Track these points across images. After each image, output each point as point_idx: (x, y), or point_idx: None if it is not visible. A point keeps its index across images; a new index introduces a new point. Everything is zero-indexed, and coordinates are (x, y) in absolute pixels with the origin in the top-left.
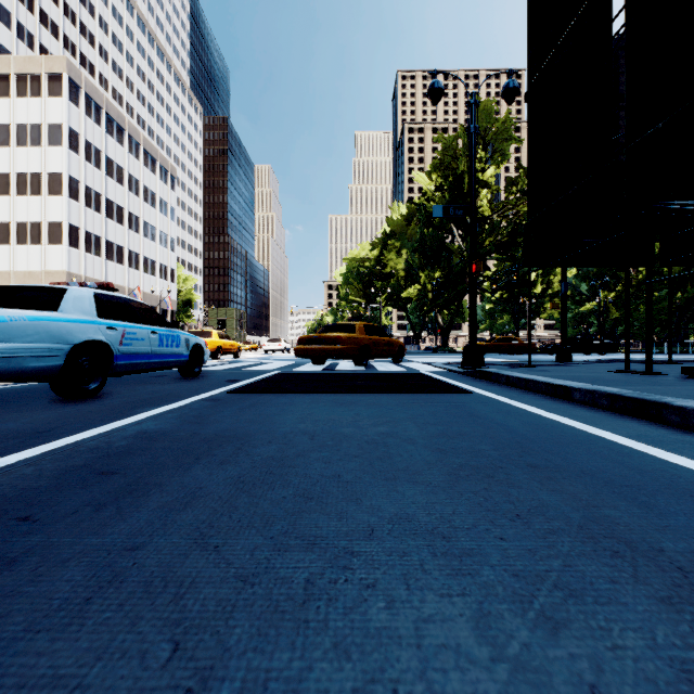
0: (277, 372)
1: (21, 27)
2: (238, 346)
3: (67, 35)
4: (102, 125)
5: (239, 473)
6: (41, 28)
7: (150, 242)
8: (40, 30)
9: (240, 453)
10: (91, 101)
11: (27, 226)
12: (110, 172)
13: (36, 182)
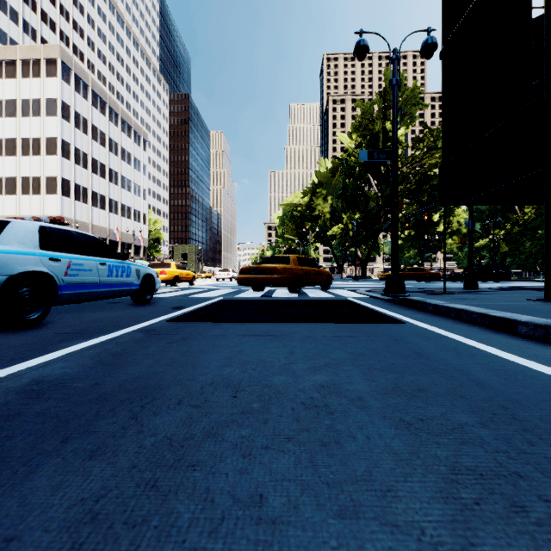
0: (220, 298)
1: (26, 24)
2: (192, 275)
3: (62, 29)
4: (88, 99)
5: (102, 485)
6: (42, 24)
7: (126, 192)
8: (41, 26)
9: (129, 429)
10: (80, 80)
11: (30, 180)
12: (94, 137)
13: (36, 145)
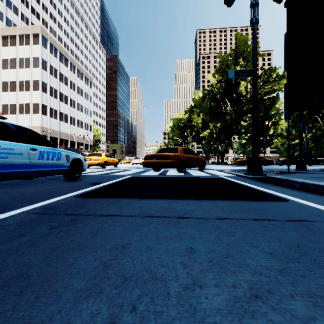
0: (130, 176)
1: (22, 15)
2: (116, 161)
3: (44, 18)
4: (58, 57)
5: None
6: (32, 15)
7: (80, 112)
8: (31, 16)
9: None
10: (52, 46)
11: (23, 105)
12: (61, 80)
13: (27, 85)
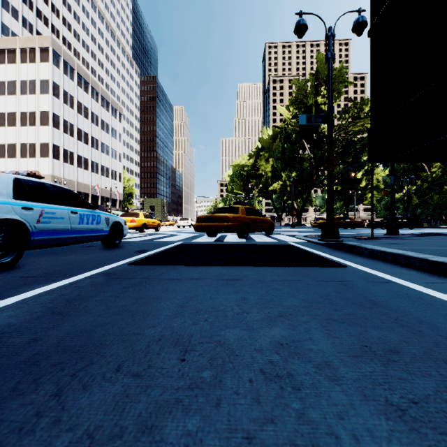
0: (179, 243)
1: (25, 20)
2: (158, 223)
3: (54, 24)
4: (74, 80)
5: None
6: (37, 20)
7: (105, 156)
8: (37, 22)
9: (44, 416)
10: (67, 65)
11: (27, 145)
12: (79, 111)
13: (32, 118)
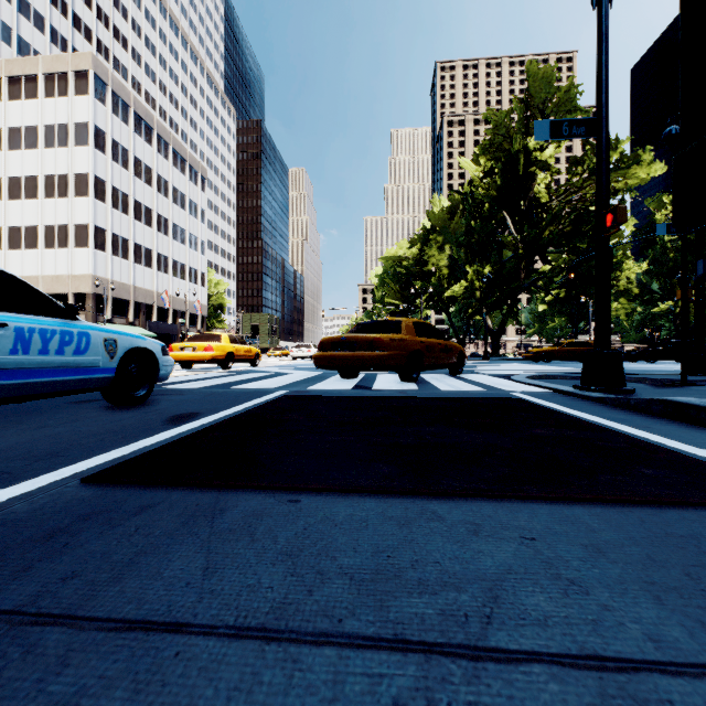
0: (281, 393)
1: (54, 32)
2: (255, 352)
3: (101, 39)
4: (130, 124)
5: None
6: (75, 33)
7: (179, 245)
8: (74, 35)
9: None
10: (118, 99)
11: (55, 229)
12: (137, 173)
13: (63, 184)
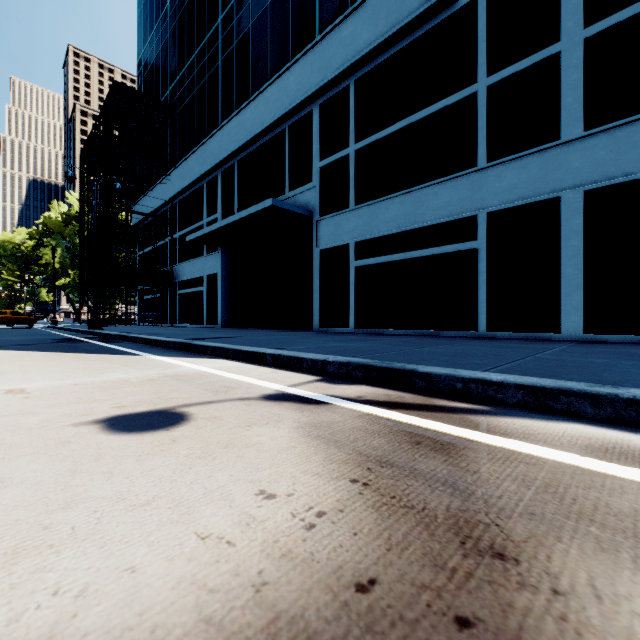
0: None
1: None
2: None
3: None
4: None
5: None
6: None
7: None
8: None
9: None
10: None
11: None
12: None
13: None
